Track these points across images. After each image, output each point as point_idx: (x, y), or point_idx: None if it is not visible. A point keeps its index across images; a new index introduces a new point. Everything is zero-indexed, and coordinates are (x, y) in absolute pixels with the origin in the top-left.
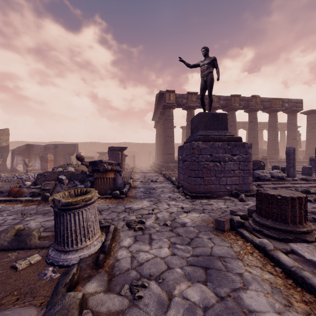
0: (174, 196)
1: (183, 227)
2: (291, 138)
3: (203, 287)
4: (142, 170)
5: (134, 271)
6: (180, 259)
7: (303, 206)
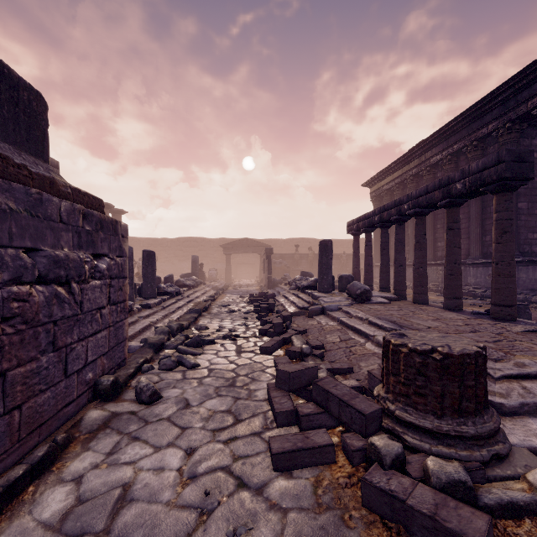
0: None
1: None
2: None
3: None
4: None
5: None
6: None
7: None
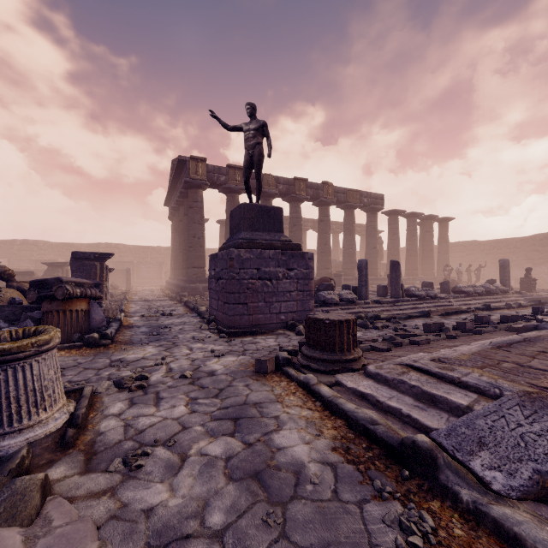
0: (201, 335)
1: (211, 376)
2: (371, 246)
3: (229, 439)
4: (146, 297)
5: (130, 441)
6: (202, 416)
7: (352, 330)
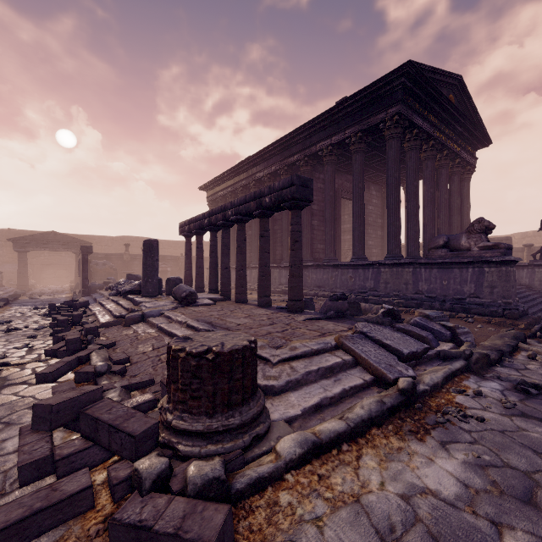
0: None
1: None
2: None
3: None
4: None
5: None
6: None
7: None
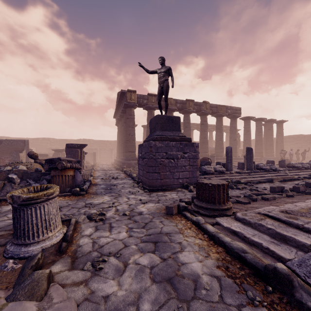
0: (134, 190)
1: (140, 215)
2: (233, 138)
3: (152, 255)
4: (103, 168)
5: (95, 252)
6: (135, 239)
7: (226, 190)
